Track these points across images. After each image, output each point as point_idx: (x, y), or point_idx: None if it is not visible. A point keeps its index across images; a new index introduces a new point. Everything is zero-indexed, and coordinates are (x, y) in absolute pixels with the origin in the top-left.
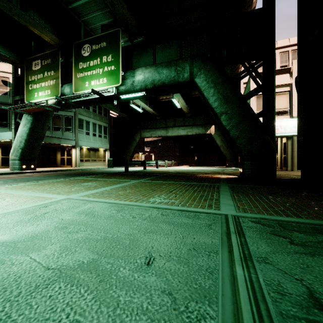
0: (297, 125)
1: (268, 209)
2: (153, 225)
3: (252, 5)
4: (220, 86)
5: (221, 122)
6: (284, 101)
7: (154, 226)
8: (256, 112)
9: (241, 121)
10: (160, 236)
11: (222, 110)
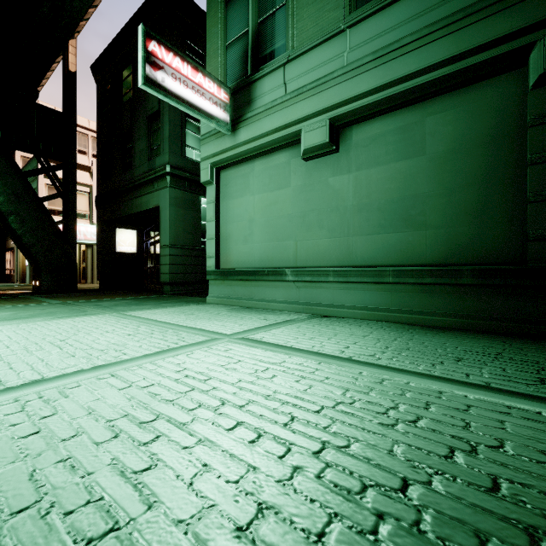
0: (97, 240)
1: (80, 299)
2: (20, 308)
3: (46, 76)
4: (8, 178)
5: (9, 223)
6: (84, 202)
7: (22, 308)
8: (48, 207)
9: (39, 228)
10: (34, 308)
11: (12, 209)
